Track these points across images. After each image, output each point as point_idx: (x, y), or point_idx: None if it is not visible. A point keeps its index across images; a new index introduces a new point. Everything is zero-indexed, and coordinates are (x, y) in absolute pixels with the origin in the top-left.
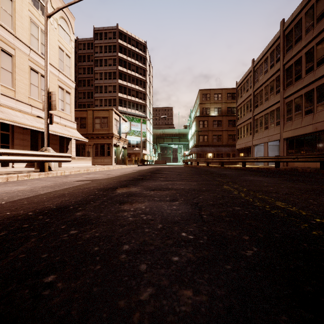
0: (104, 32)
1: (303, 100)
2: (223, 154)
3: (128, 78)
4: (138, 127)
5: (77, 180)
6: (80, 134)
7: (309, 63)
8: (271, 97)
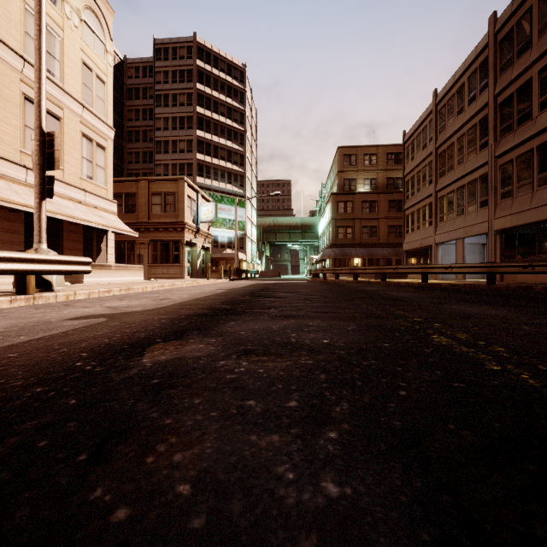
0: (172, 46)
1: (535, 160)
2: (379, 259)
3: (214, 128)
4: (232, 214)
5: (76, 317)
6: (126, 223)
7: (546, 89)
8: (471, 156)
